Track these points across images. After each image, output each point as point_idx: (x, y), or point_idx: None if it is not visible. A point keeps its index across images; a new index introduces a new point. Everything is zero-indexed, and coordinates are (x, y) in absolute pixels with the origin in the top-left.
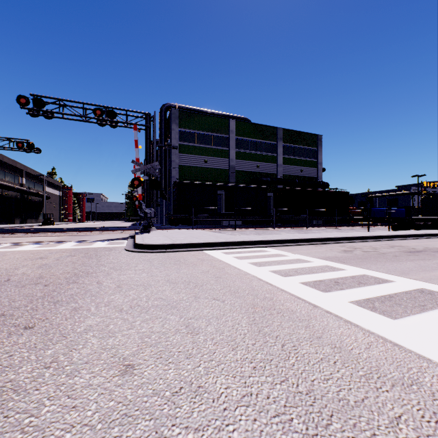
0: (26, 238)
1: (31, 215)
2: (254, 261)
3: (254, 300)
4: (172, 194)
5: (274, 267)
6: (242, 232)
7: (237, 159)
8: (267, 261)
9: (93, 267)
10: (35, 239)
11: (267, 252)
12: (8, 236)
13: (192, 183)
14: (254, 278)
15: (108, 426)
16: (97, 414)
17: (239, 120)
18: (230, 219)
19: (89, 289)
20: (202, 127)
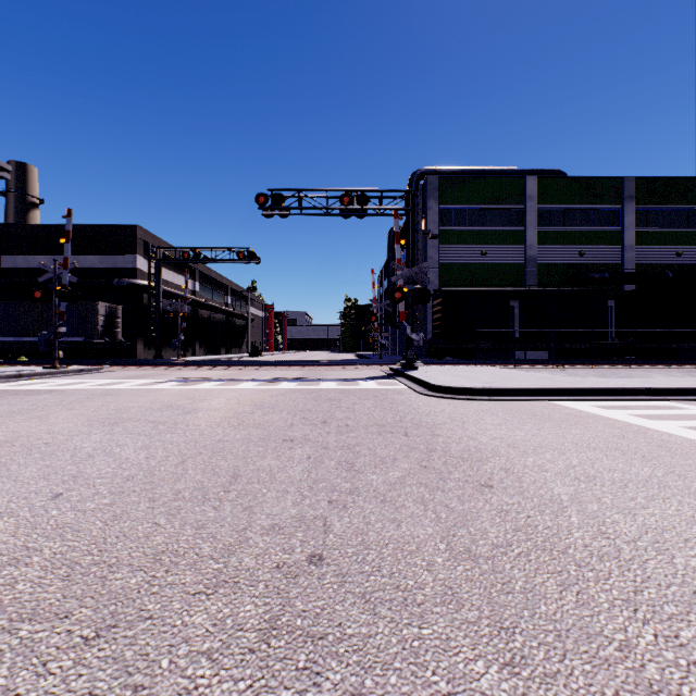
0: (264, 373)
1: (235, 344)
2: (688, 424)
3: None
4: (431, 310)
5: None
6: (568, 372)
7: (540, 245)
8: None
9: (423, 417)
10: (278, 375)
11: (687, 409)
12: (242, 370)
13: (467, 291)
14: None
15: None
16: None
17: (545, 176)
18: (543, 349)
19: (473, 445)
20: (477, 198)
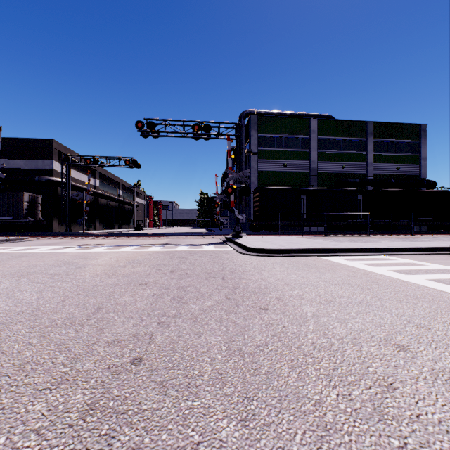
0: (141, 241)
1: (125, 222)
2: (393, 268)
3: (449, 306)
4: (253, 200)
5: (428, 276)
6: (334, 239)
7: (319, 161)
8: (409, 270)
9: (237, 267)
10: (150, 242)
11: (395, 260)
12: (127, 239)
13: (274, 189)
14: (418, 286)
15: (447, 383)
16: (424, 374)
17: (322, 119)
18: (319, 225)
19: (263, 284)
20: (281, 130)
